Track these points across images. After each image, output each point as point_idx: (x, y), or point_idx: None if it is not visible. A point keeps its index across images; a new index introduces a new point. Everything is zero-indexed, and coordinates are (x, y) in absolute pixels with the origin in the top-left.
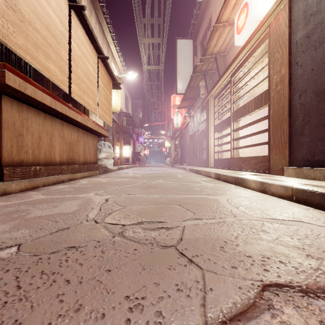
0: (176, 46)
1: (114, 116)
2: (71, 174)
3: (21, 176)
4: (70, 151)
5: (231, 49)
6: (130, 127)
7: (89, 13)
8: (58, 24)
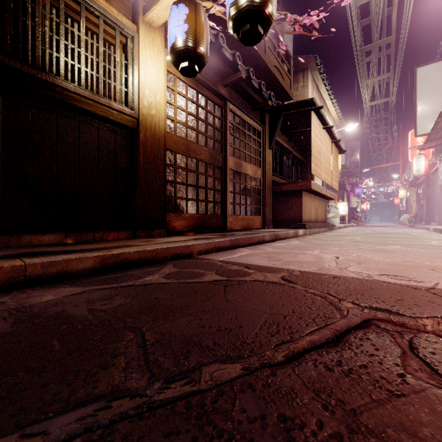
0: (416, 77)
1: None
2: (318, 229)
3: (308, 228)
4: (316, 214)
5: None
6: (343, 178)
7: (312, 90)
8: (320, 145)
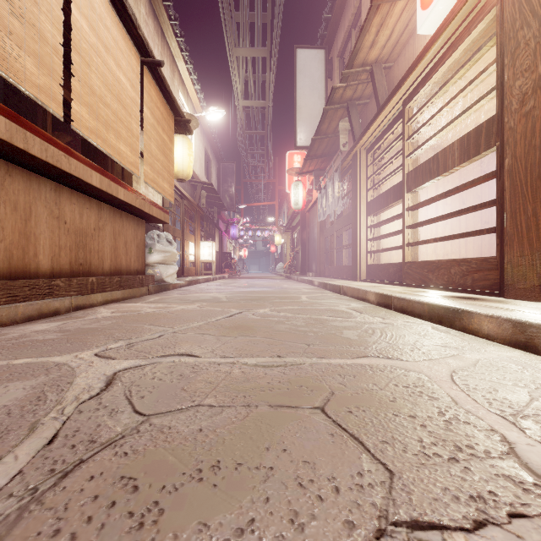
0: (296, 61)
1: (184, 189)
2: (78, 296)
3: None
4: (80, 248)
5: (402, 52)
6: (214, 209)
7: None
8: None
